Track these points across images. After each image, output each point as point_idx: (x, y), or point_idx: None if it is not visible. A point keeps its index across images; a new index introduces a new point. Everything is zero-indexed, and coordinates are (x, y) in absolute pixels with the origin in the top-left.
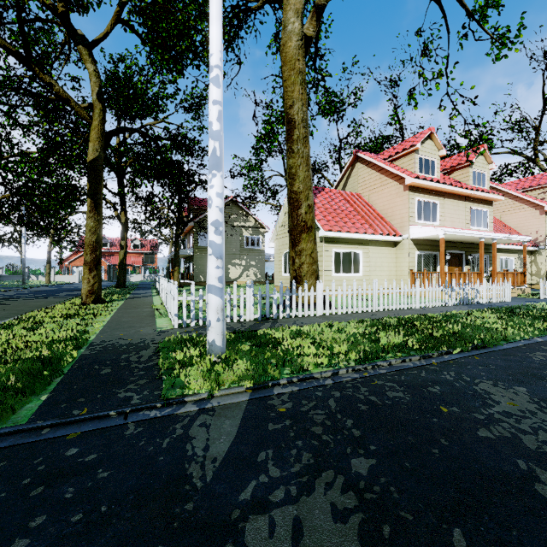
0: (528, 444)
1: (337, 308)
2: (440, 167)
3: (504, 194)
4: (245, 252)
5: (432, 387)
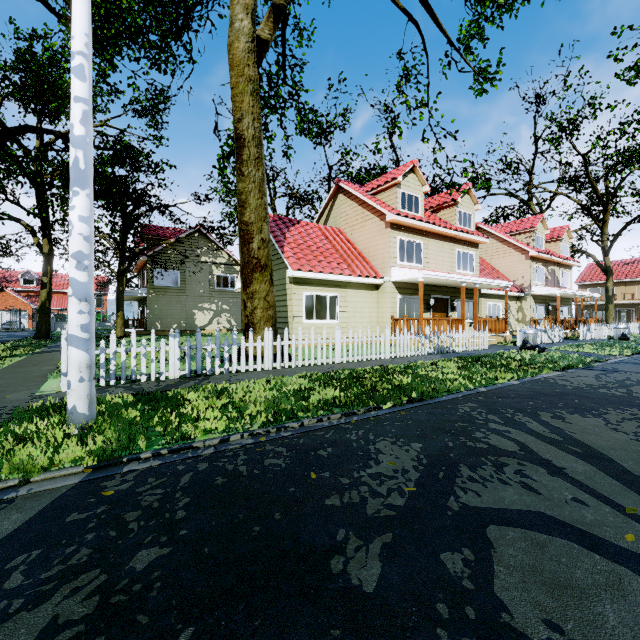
0: (368, 509)
1: (297, 360)
2: (428, 205)
3: (494, 237)
4: (216, 294)
5: (323, 450)
